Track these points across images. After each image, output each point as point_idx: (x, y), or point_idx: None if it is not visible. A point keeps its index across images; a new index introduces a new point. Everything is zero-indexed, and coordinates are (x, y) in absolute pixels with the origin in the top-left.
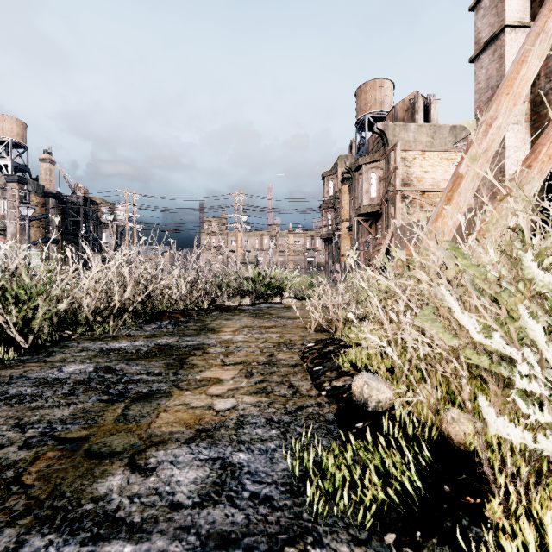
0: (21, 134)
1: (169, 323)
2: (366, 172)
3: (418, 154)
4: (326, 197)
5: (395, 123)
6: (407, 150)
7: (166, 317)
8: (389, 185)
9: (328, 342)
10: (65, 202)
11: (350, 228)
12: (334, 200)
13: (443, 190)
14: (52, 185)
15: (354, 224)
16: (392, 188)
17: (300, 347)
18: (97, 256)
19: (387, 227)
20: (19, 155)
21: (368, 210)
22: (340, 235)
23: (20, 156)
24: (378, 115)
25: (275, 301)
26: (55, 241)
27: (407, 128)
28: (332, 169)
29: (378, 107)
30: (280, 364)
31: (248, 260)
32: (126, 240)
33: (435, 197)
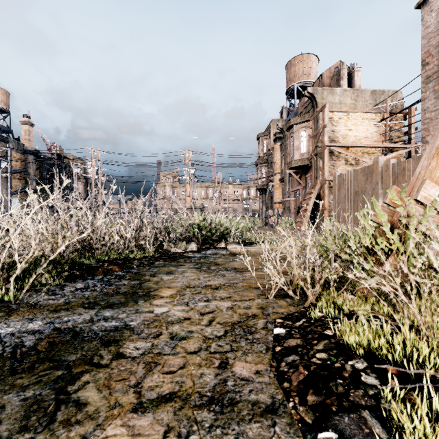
0: (4, 101)
1: (101, 279)
2: (297, 131)
3: (343, 115)
4: (261, 155)
5: (323, 88)
6: (334, 111)
7: (101, 271)
8: (318, 142)
9: (304, 327)
10: (43, 158)
11: (282, 179)
12: (267, 156)
13: (366, 145)
14: (30, 143)
15: (285, 176)
16: (320, 144)
17: (265, 336)
18: (3, 202)
19: (316, 178)
20: (3, 118)
21: (299, 164)
22: (273, 185)
23: (3, 119)
24: (305, 84)
25: (220, 246)
26: (33, 190)
27: (334, 92)
28: (266, 131)
29: (305, 77)
30: (244, 403)
31: (196, 206)
32: (74, 187)
33: (357, 152)
